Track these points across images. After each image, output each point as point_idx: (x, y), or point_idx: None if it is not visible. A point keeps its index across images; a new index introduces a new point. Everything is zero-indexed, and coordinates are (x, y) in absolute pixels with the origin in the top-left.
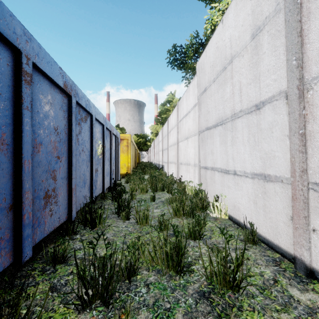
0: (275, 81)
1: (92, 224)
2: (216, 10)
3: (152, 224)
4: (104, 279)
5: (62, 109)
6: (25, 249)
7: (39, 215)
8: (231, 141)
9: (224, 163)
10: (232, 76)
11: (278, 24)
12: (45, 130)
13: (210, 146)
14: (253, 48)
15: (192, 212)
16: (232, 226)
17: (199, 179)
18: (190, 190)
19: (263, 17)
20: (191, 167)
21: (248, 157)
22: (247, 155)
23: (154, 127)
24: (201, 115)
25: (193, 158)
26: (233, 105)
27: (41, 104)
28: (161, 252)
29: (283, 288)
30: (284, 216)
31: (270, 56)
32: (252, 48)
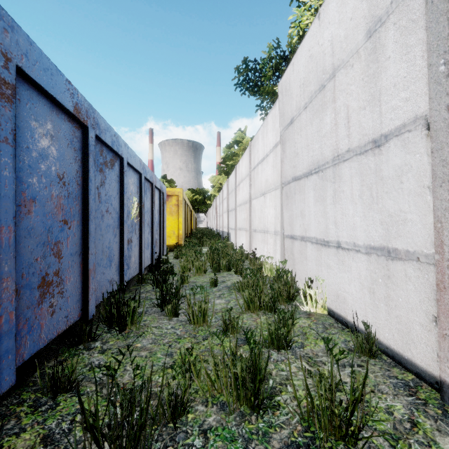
0: (408, 101)
1: (121, 324)
2: (305, 8)
3: (212, 323)
4: (131, 429)
5: (71, 147)
6: (1, 374)
7: (30, 315)
8: (333, 197)
9: (321, 231)
10: (334, 98)
11: (412, 9)
12: (41, 178)
13: (299, 205)
14: (369, 51)
15: (273, 304)
16: (334, 326)
17: (282, 253)
18: (268, 270)
19: (386, 2)
20: (270, 236)
21: (360, 221)
22: (359, 219)
23: (216, 178)
24: (286, 160)
25: (272, 223)
26: (335, 142)
27: (34, 137)
28: (227, 377)
29: (428, 438)
30: (422, 315)
31: (398, 62)
32: (368, 52)
